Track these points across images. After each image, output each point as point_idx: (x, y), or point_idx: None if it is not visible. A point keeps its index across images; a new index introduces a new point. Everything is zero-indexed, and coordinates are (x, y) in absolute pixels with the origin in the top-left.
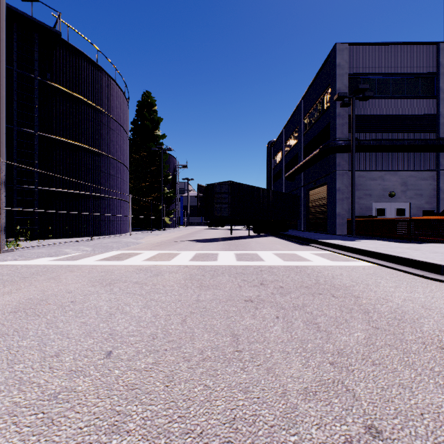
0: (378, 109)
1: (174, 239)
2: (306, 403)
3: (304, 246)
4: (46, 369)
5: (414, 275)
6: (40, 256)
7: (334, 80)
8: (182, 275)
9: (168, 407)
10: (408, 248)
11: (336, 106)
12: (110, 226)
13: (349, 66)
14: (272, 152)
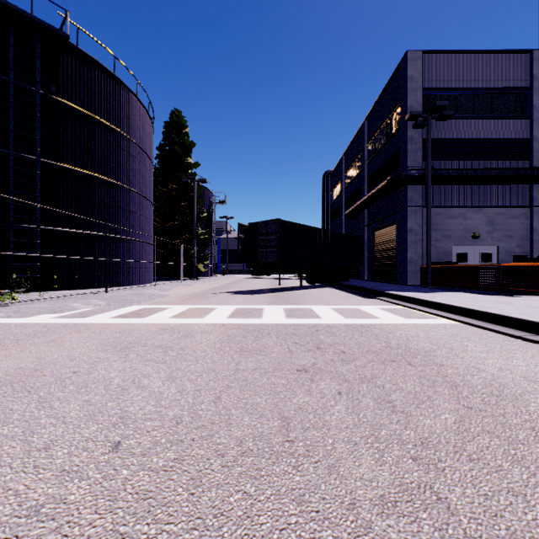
0: (459, 132)
1: (209, 291)
2: (383, 519)
3: (369, 299)
4: (30, 469)
5: (509, 336)
6: (41, 312)
7: (405, 96)
8: (217, 337)
9: (193, 527)
10: (498, 302)
11: (407, 128)
12: (131, 275)
13: (424, 79)
14: (330, 185)
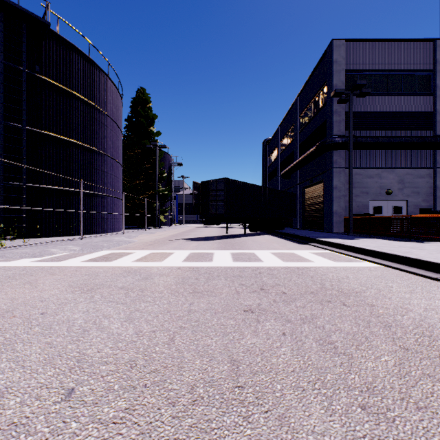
0: (375, 106)
1: (168, 238)
2: None
3: (302, 245)
4: None
5: (426, 278)
6: (23, 256)
7: (331, 76)
8: (173, 279)
9: None
10: (412, 247)
11: (332, 103)
12: (103, 224)
13: (346, 63)
14: (268, 151)
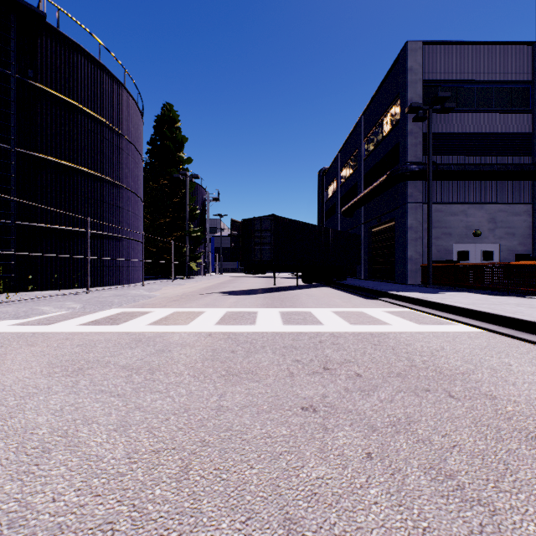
0: (460, 126)
1: (200, 291)
2: None
3: (371, 301)
4: None
5: None
6: (1, 317)
7: (405, 88)
8: (200, 352)
9: None
10: (518, 305)
11: (407, 121)
12: (117, 274)
13: (424, 71)
14: (325, 183)
